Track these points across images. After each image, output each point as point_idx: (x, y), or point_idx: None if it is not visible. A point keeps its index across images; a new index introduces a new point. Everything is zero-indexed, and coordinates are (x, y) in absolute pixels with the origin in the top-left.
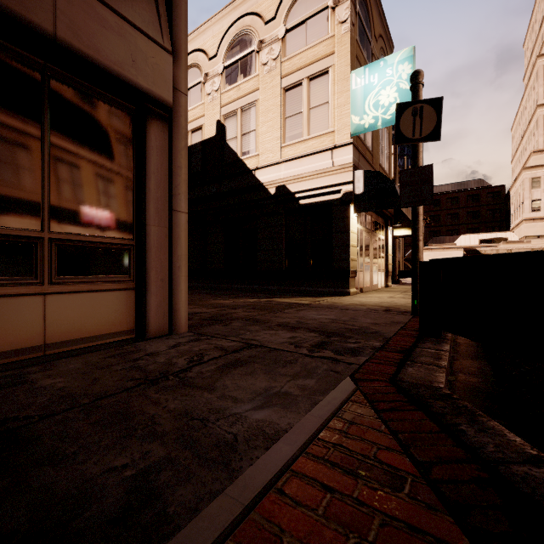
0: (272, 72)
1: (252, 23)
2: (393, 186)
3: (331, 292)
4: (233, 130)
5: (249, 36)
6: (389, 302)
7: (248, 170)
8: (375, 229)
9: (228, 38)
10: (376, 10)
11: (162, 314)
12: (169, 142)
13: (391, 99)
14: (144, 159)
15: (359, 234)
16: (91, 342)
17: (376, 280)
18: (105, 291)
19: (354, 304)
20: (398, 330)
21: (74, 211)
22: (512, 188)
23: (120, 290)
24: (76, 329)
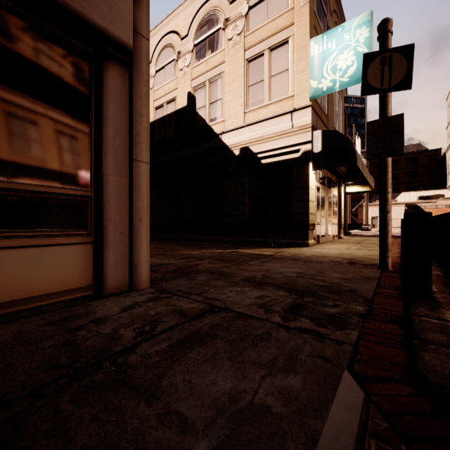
0: (236, 46)
1: (218, 4)
2: (350, 144)
3: (290, 243)
4: (202, 100)
5: (216, 15)
6: (349, 253)
7: (215, 134)
8: (329, 186)
9: (197, 19)
10: None
11: (122, 269)
12: (129, 88)
13: (348, 63)
14: (101, 104)
15: (316, 190)
16: (40, 302)
17: (330, 232)
18: (58, 246)
19: (316, 256)
20: (375, 288)
21: (19, 157)
22: (449, 151)
23: (75, 244)
24: (22, 288)
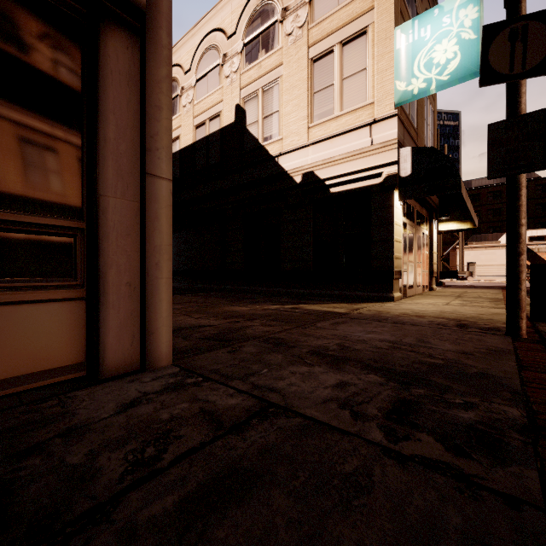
0: (298, 42)
1: None
2: (451, 164)
3: (369, 297)
4: (253, 113)
5: (271, 5)
6: (452, 311)
7: (270, 157)
8: (419, 222)
9: (248, 11)
10: None
11: (130, 337)
12: (141, 67)
13: (449, 55)
14: (96, 87)
15: (402, 227)
16: None
17: (419, 283)
18: (27, 304)
19: (407, 315)
20: (517, 369)
21: None
22: None
23: (56, 300)
24: None
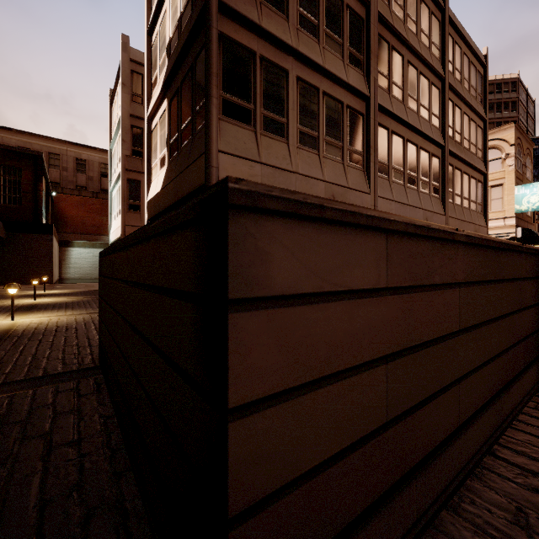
0: None
1: None
2: (537, 235)
3: None
4: None
5: None
6: None
7: None
8: None
9: None
10: (524, 141)
11: None
12: None
13: (536, 201)
14: None
15: None
16: None
17: None
18: None
19: None
20: None
21: None
22: None
23: None
24: None
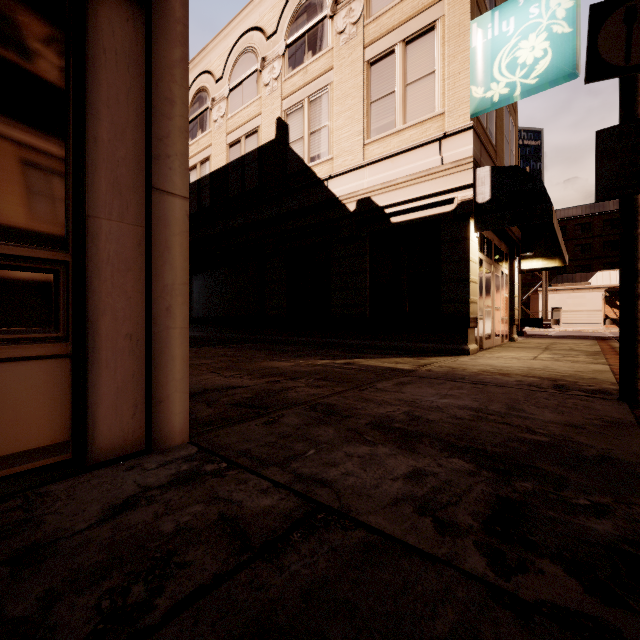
0: (351, 42)
1: None
2: (540, 187)
3: (438, 350)
4: (298, 128)
5: None
6: (543, 368)
7: (318, 180)
8: (497, 259)
9: (291, 6)
10: None
11: (130, 408)
12: (146, 46)
13: (537, 53)
14: (82, 70)
15: (478, 264)
16: None
17: (498, 332)
18: None
19: (489, 372)
20: None
21: None
22: None
23: (29, 359)
24: None
